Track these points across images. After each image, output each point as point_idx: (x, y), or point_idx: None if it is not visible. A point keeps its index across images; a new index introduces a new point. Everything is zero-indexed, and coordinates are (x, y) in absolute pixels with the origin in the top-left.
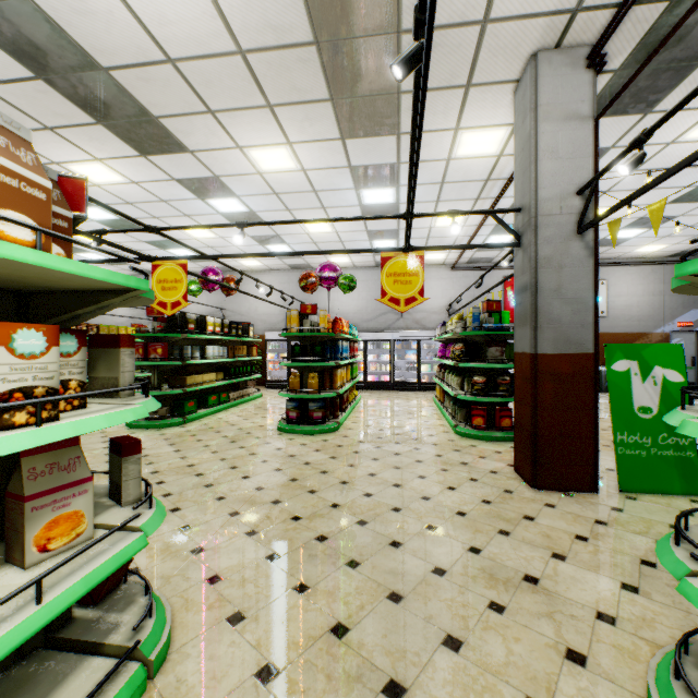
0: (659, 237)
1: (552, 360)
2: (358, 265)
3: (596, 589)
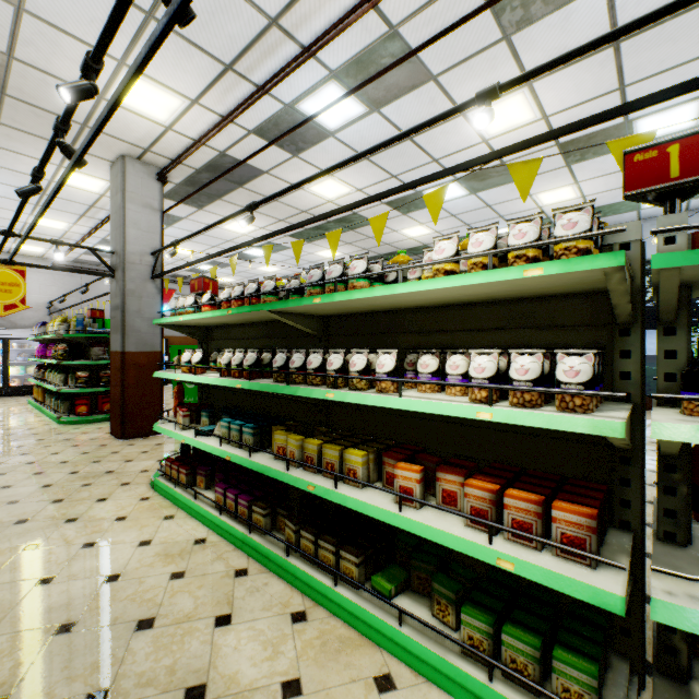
0: (228, 274)
1: (136, 356)
2: None
3: (145, 465)
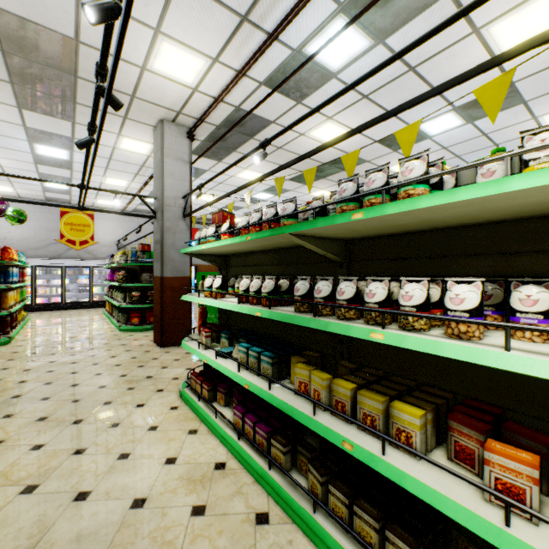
0: (240, 215)
1: (171, 280)
2: (24, 196)
3: (176, 372)
